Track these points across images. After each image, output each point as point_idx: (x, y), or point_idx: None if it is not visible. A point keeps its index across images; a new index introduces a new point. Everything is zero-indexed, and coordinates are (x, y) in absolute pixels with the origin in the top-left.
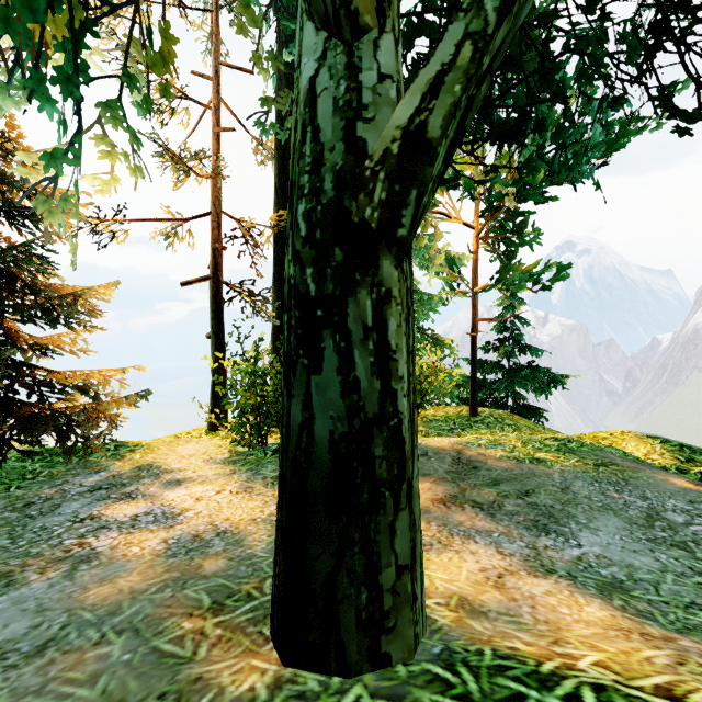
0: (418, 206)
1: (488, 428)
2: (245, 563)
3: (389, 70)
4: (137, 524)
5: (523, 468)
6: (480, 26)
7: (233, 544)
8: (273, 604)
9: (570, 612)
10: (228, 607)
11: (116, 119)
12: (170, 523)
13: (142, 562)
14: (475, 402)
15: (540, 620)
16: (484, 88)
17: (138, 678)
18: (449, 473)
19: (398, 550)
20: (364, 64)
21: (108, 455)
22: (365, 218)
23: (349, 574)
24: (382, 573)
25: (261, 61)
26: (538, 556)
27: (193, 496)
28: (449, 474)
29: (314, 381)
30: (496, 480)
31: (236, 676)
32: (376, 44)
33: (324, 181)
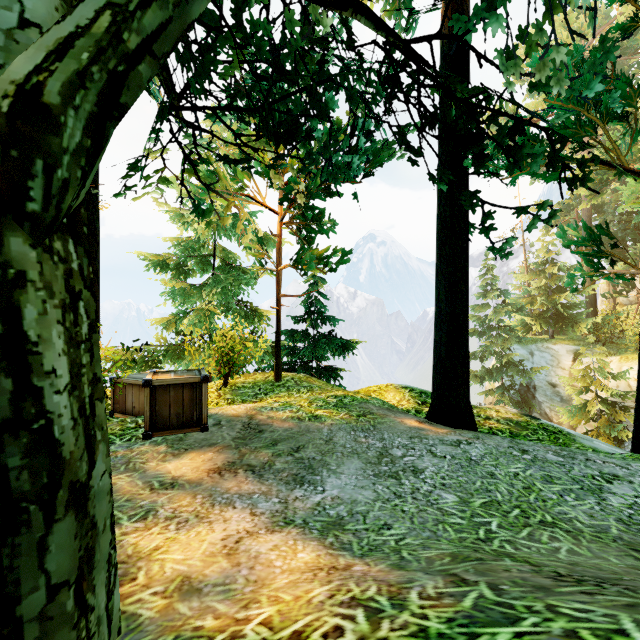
0: (49, 179)
1: (287, 391)
2: None
3: (39, 18)
4: None
5: (302, 426)
6: None
7: None
8: None
9: (283, 563)
10: None
11: None
12: None
13: None
14: (279, 368)
15: (251, 581)
16: (146, 69)
17: None
18: (235, 440)
19: (52, 567)
20: None
21: None
22: None
23: None
24: (22, 602)
25: None
26: (285, 510)
27: None
28: (235, 441)
29: None
30: (275, 441)
31: None
32: None
33: None
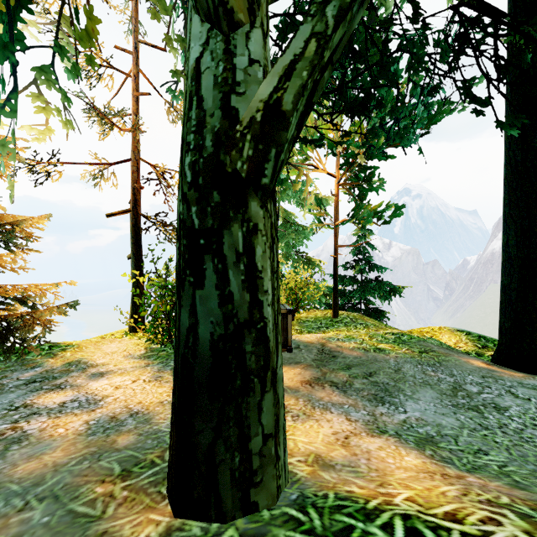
0: (277, 161)
1: (345, 326)
2: (151, 437)
3: (258, 57)
4: (64, 410)
5: (369, 356)
6: (323, 28)
7: (143, 422)
8: (169, 469)
9: (394, 461)
10: (135, 473)
11: (50, 80)
12: (92, 408)
13: (65, 440)
14: (336, 307)
15: (372, 469)
16: (327, 74)
17: (54, 536)
18: (314, 361)
19: (264, 422)
20: (238, 50)
21: (42, 354)
22: (237, 169)
23: (225, 443)
24: (251, 440)
25: (171, 42)
26: (375, 421)
27: (113, 385)
28: (314, 362)
29: (198, 294)
30: (349, 365)
31: (135, 528)
32: (248, 36)
33: (205, 139)
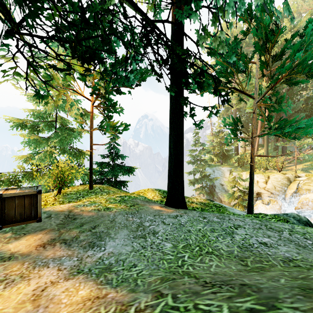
0: None
1: (95, 194)
2: None
3: None
4: None
5: (99, 214)
6: None
7: None
8: None
9: (68, 300)
10: None
11: None
12: None
13: None
14: (91, 182)
15: None
16: None
17: None
18: (58, 225)
19: None
20: None
21: None
22: None
23: None
24: None
25: None
26: (79, 264)
27: None
28: (58, 226)
29: None
30: (82, 224)
31: None
32: None
33: None
